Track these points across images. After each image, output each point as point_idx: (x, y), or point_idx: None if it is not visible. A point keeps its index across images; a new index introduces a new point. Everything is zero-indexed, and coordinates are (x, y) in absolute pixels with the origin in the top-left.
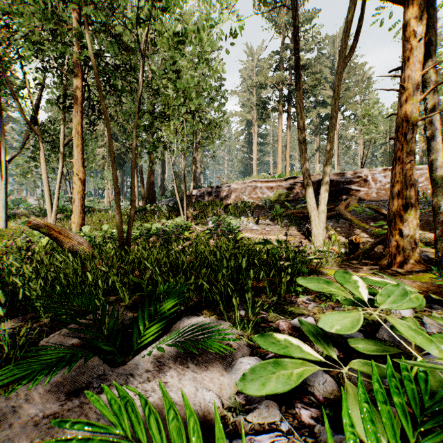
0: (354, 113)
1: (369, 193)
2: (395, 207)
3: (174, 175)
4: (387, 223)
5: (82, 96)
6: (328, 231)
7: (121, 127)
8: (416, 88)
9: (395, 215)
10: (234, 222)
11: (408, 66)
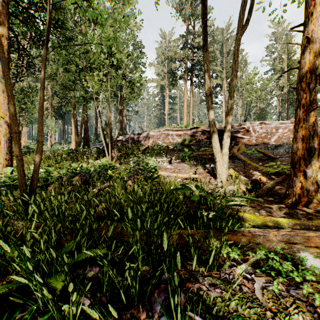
0: (236, 84)
1: (251, 140)
2: (300, 150)
3: (105, 124)
4: (291, 166)
5: (9, 45)
6: (228, 170)
7: (53, 79)
8: (318, 41)
9: (300, 158)
10: (151, 162)
11: (311, 21)
